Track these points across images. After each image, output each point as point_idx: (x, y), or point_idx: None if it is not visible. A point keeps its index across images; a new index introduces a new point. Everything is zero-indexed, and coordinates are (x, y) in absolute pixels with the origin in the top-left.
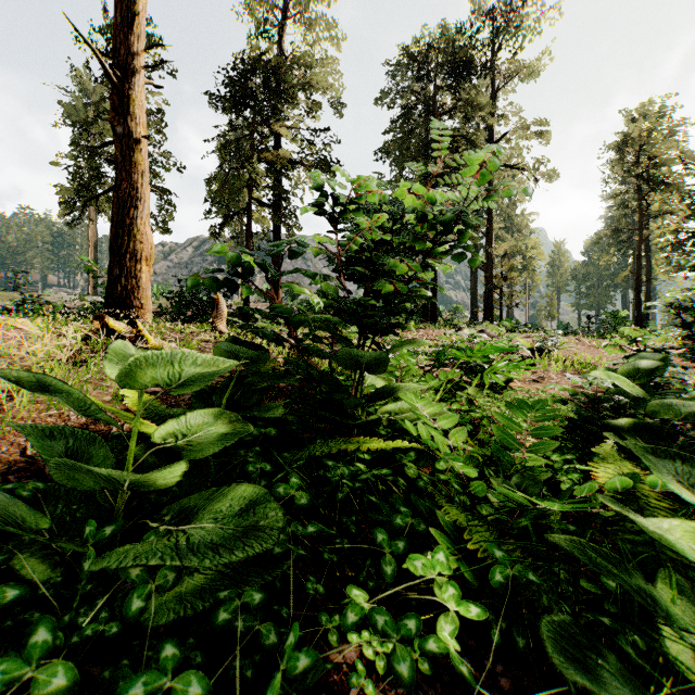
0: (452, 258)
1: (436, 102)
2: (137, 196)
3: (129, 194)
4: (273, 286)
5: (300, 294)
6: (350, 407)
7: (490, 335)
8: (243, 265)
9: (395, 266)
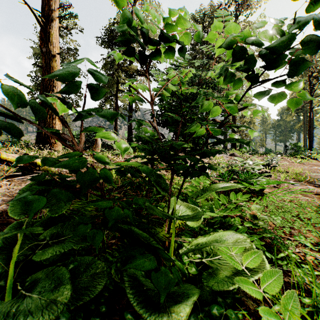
0: (268, 100)
1: (207, 41)
2: (53, 84)
3: (49, 84)
4: (128, 131)
5: None
6: (160, 289)
7: (237, 156)
8: (32, 104)
9: (209, 109)
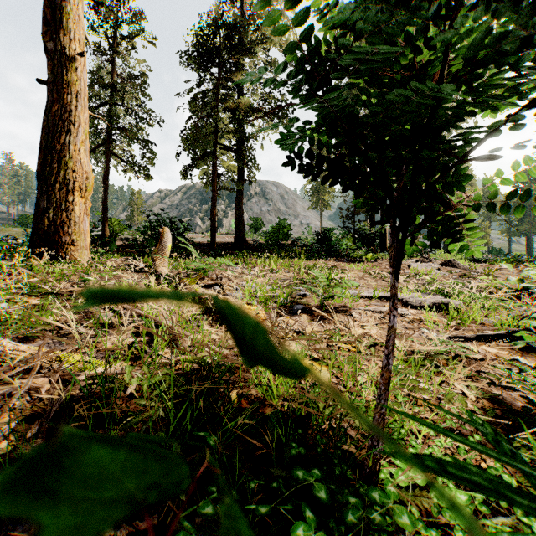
0: None
1: None
2: (69, 119)
3: (60, 117)
4: (236, 220)
5: (261, 227)
6: None
7: (459, 266)
8: None
9: None
